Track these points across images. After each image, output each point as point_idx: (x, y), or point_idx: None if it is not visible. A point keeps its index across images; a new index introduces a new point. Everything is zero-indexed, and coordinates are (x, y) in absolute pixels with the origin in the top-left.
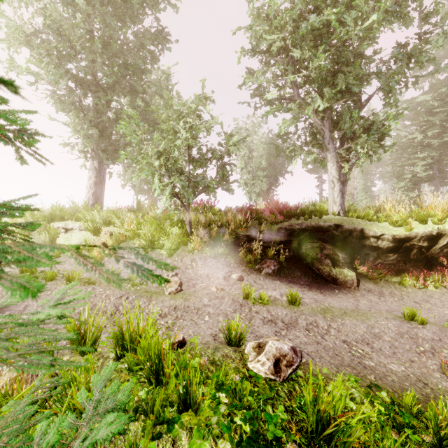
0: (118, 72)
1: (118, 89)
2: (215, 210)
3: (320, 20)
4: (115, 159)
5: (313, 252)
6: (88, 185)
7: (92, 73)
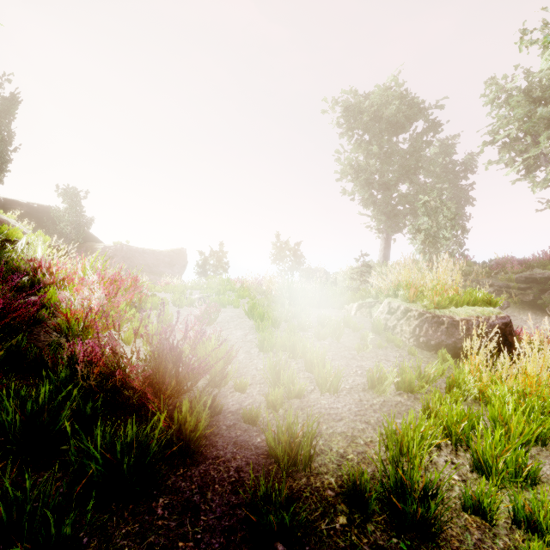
0: (399, 170)
1: (398, 184)
2: (471, 263)
3: (546, 111)
4: (396, 231)
5: (545, 296)
6: (380, 249)
7: (382, 183)
